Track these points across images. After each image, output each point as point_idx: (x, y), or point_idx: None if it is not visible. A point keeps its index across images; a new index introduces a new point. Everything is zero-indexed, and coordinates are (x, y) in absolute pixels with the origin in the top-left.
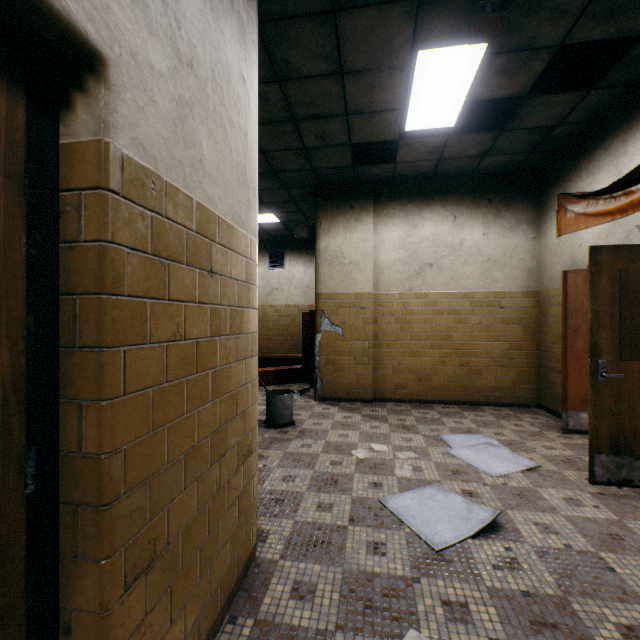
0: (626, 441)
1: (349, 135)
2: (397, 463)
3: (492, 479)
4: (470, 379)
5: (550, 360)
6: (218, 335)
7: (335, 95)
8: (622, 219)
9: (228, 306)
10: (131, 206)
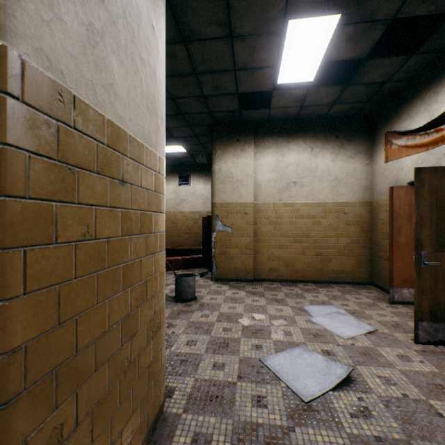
0: (441, 312)
1: (236, 86)
2: (272, 329)
3: (343, 341)
4: (323, 265)
5: (379, 251)
6: (129, 234)
7: (226, 54)
8: (434, 149)
9: (138, 210)
10: (33, 112)
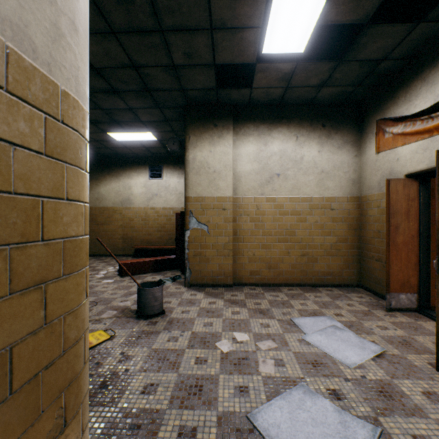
0: None
1: (213, 54)
2: (260, 356)
3: (350, 371)
4: (308, 266)
5: (369, 250)
6: None
7: (200, 2)
8: None
9: None
10: None
